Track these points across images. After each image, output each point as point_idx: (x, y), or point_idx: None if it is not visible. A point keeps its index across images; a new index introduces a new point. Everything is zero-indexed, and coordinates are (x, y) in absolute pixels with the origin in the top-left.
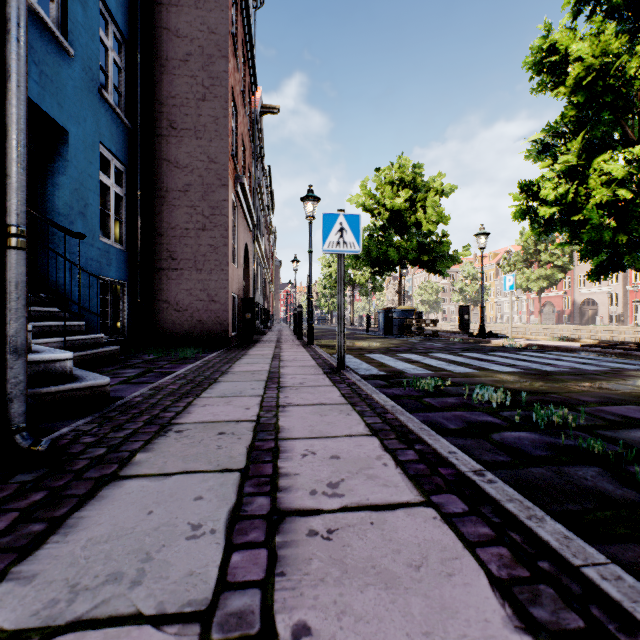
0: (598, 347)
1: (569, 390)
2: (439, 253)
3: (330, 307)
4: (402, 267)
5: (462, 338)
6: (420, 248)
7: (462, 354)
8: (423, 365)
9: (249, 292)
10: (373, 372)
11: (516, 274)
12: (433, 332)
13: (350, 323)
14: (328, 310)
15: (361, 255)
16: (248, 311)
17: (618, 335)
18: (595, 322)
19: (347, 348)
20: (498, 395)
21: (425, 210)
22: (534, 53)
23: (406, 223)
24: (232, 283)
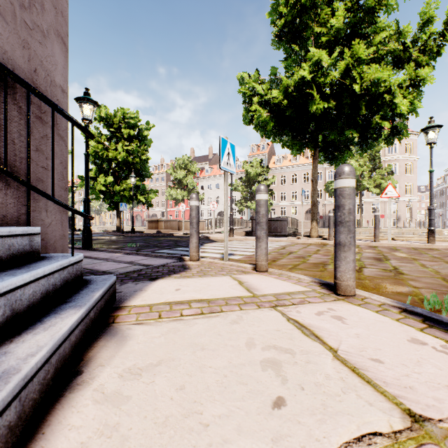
0: (106, 232)
1: None
2: None
3: None
4: None
5: None
6: None
7: None
8: None
9: None
10: None
11: None
12: None
13: None
14: None
15: None
16: None
17: None
18: None
19: None
20: None
21: None
22: None
23: None
24: None
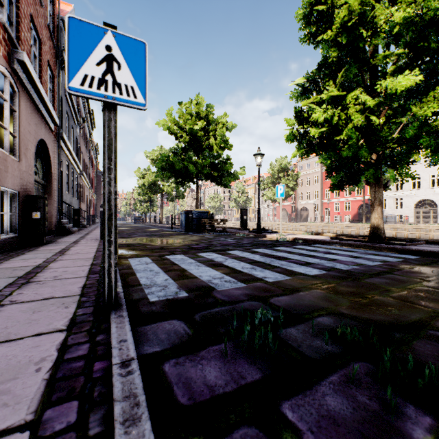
0: (343, 240)
1: (424, 311)
2: (225, 171)
3: (144, 209)
4: (199, 179)
5: (245, 233)
6: (212, 166)
7: (255, 250)
8: (229, 270)
9: (51, 192)
10: (170, 293)
11: (268, 190)
12: (223, 229)
13: (160, 222)
14: (143, 212)
15: (167, 168)
16: (36, 210)
17: (321, 228)
18: (307, 221)
19: (149, 247)
20: (424, 380)
21: (216, 137)
22: (304, 7)
23: (202, 146)
24: (2, 175)
